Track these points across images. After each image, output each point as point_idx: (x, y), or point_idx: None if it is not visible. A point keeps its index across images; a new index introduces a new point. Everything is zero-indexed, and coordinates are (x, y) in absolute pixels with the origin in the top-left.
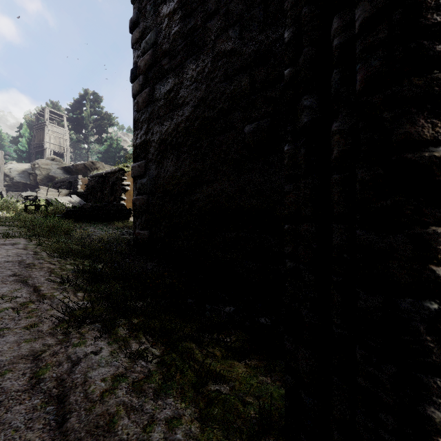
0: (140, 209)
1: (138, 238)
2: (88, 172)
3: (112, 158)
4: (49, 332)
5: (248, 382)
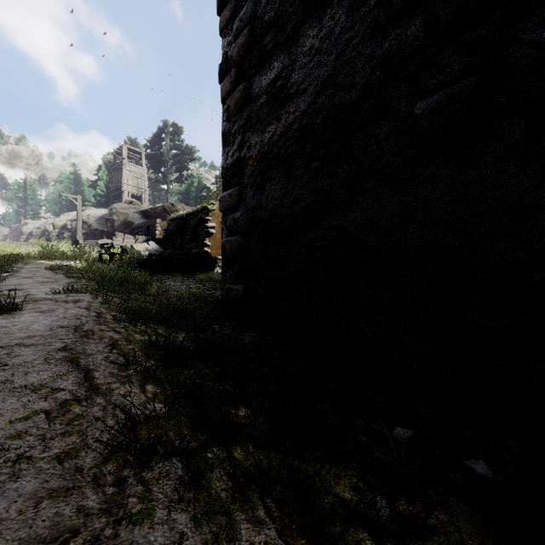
0: (231, 255)
1: (228, 296)
2: (167, 216)
3: (194, 199)
4: (90, 475)
5: None
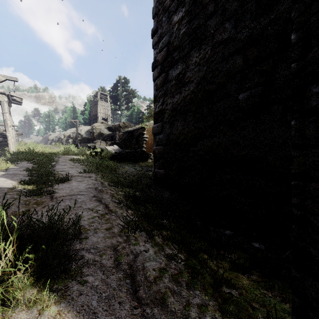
0: (158, 155)
1: (156, 175)
2: (121, 129)
3: (134, 119)
4: (119, 234)
5: (253, 292)
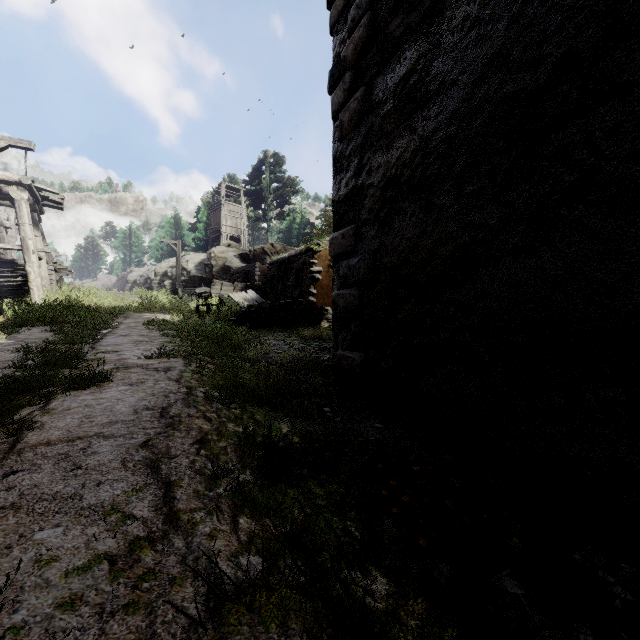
0: (345, 314)
1: (341, 365)
2: (267, 258)
3: (296, 238)
4: None
5: None
